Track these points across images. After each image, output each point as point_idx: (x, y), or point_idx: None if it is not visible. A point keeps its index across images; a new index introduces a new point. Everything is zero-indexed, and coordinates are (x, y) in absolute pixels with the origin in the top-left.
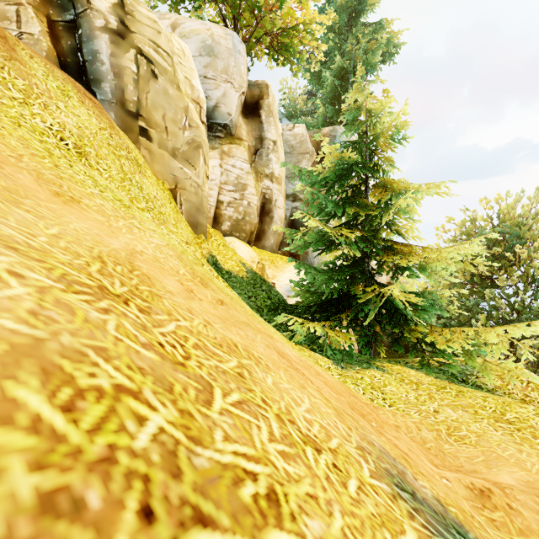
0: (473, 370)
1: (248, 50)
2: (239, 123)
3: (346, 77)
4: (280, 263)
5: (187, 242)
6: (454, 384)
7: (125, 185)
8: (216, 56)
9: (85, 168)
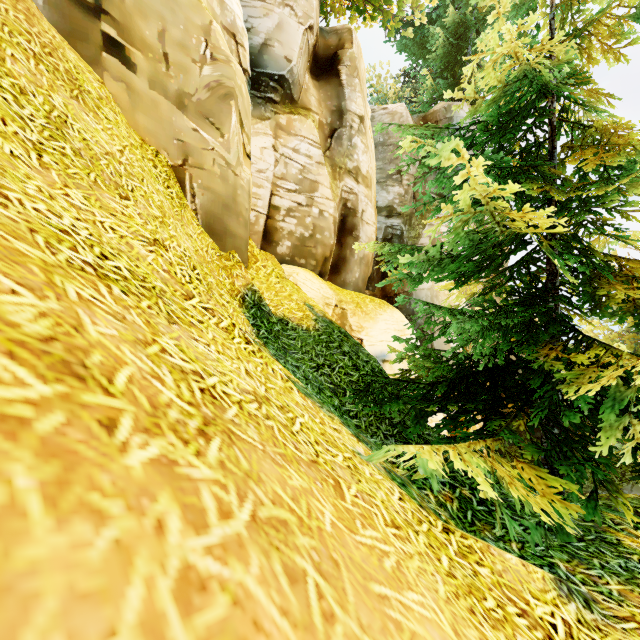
0: None
1: None
2: (305, 84)
3: (465, 36)
4: (371, 306)
5: (156, 240)
6: None
7: None
8: None
9: None
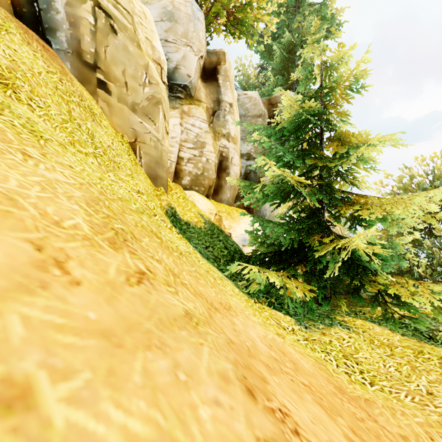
0: (438, 324)
1: (207, 26)
2: (198, 86)
3: (294, 50)
4: (236, 214)
5: (139, 191)
6: (424, 343)
7: (67, 127)
8: (177, 21)
9: (6, 98)
